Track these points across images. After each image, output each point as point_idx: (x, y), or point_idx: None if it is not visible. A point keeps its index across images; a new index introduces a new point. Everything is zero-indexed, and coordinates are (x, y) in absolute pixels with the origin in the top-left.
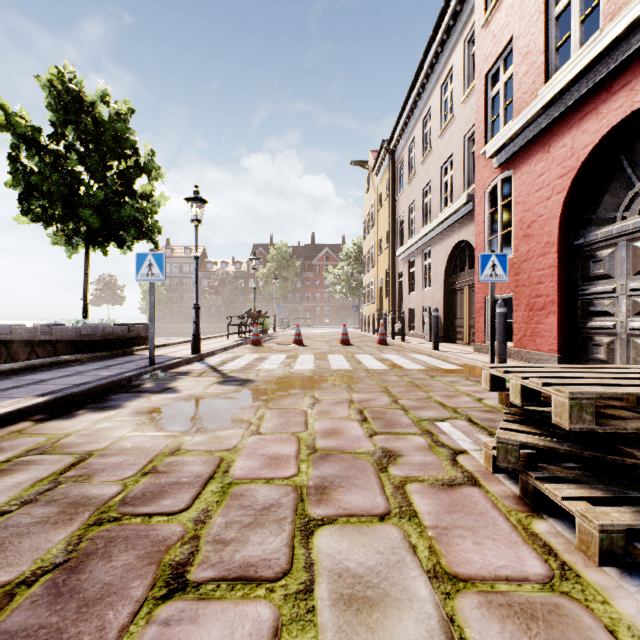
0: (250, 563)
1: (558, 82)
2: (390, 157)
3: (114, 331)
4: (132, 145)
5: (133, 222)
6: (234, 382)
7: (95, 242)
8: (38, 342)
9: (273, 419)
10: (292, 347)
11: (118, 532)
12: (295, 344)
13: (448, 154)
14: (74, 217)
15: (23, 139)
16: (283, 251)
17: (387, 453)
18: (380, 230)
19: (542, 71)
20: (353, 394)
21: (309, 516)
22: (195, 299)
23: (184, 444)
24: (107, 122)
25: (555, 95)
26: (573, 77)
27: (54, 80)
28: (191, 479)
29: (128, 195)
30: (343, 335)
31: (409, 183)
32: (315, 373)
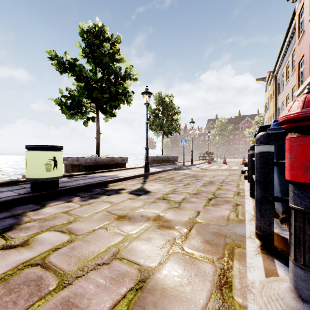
0: (208, 177)
1: (307, 80)
2: (274, 79)
3: (170, 158)
4: (174, 107)
5: (175, 129)
6: (204, 169)
7: (165, 135)
8: (155, 160)
9: (212, 172)
10: (222, 164)
11: (195, 175)
12: (223, 163)
13: (293, 84)
14: (161, 129)
15: (151, 112)
16: (222, 122)
17: (230, 175)
18: (270, 112)
19: (309, 71)
20: (231, 171)
21: (215, 176)
22: (191, 149)
23: (198, 173)
24: (169, 104)
25: (307, 83)
26: (309, 80)
27: (157, 95)
28: (201, 174)
29: (172, 120)
30: (243, 160)
31: (281, 92)
32: (225, 169)
